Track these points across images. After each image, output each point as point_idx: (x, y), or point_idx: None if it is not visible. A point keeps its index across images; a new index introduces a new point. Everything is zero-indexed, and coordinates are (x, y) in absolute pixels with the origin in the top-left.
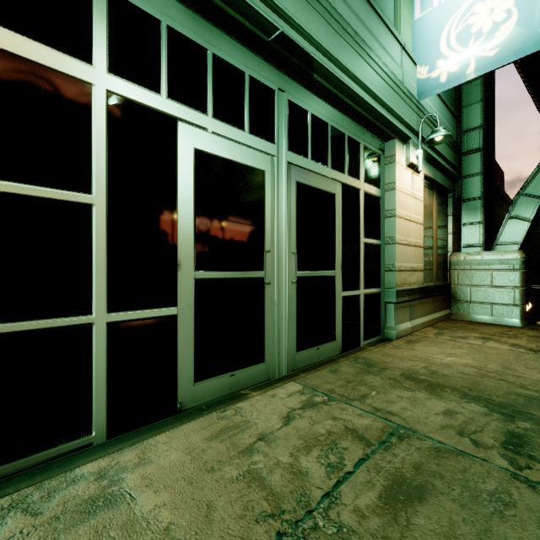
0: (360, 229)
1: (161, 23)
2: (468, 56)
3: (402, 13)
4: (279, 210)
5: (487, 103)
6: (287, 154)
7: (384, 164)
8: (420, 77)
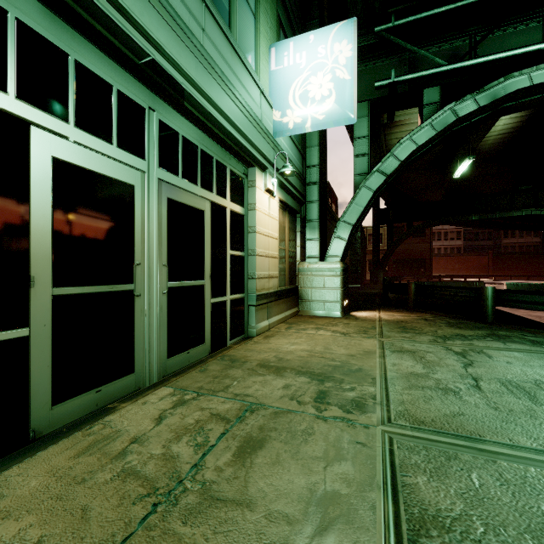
0: (227, 242)
1: (8, 13)
2: (307, 114)
3: (261, 62)
4: (150, 224)
5: (322, 148)
6: (158, 171)
7: (247, 187)
8: (275, 119)
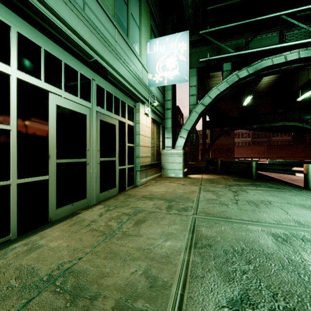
0: (126, 139)
1: (41, 48)
2: (165, 76)
3: (142, 50)
4: (93, 132)
5: (173, 91)
6: (96, 107)
7: (135, 112)
8: (149, 78)
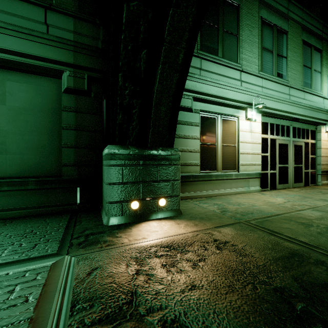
0: (309, 153)
1: (274, 124)
2: None
3: (323, 86)
4: (290, 151)
5: None
6: (292, 139)
7: (316, 132)
8: None
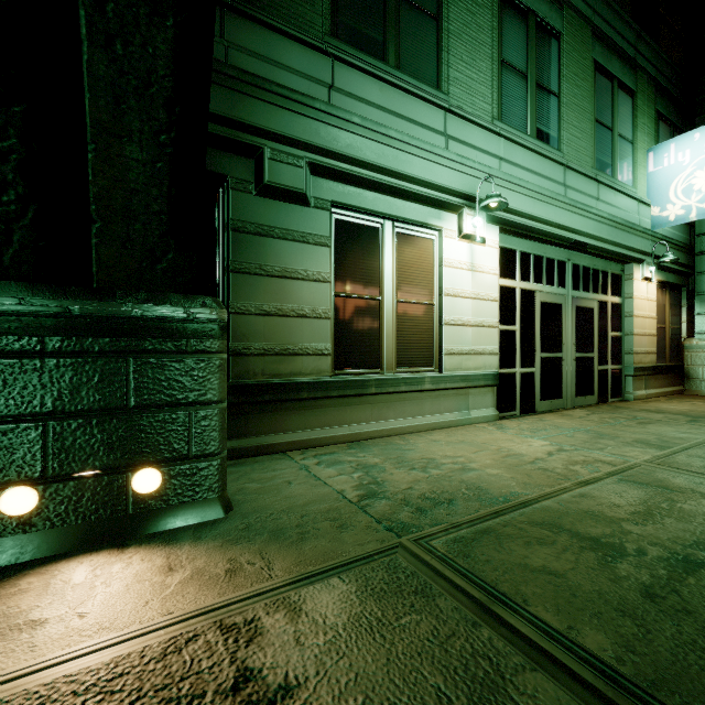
0: (608, 326)
1: (531, 254)
2: (691, 206)
3: (638, 174)
4: (568, 322)
5: None
6: (571, 292)
7: (624, 280)
8: (653, 214)
